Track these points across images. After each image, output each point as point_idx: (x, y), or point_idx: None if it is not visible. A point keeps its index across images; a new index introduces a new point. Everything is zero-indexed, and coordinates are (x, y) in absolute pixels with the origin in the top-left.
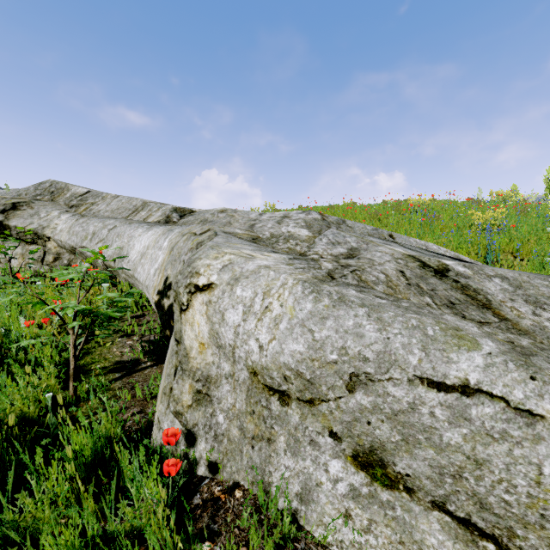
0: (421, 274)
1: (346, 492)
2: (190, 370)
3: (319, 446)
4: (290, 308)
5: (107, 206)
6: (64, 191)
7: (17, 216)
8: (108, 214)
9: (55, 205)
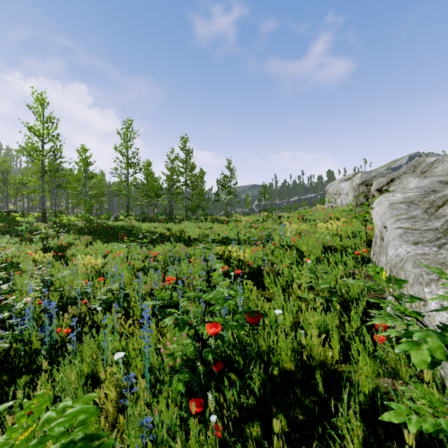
0: (447, 195)
1: (384, 264)
2: (374, 235)
3: (384, 252)
4: (381, 212)
5: (442, 167)
6: (422, 163)
7: (392, 185)
8: (439, 173)
9: (413, 174)
